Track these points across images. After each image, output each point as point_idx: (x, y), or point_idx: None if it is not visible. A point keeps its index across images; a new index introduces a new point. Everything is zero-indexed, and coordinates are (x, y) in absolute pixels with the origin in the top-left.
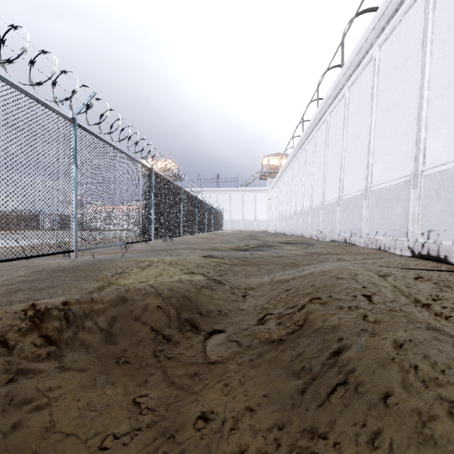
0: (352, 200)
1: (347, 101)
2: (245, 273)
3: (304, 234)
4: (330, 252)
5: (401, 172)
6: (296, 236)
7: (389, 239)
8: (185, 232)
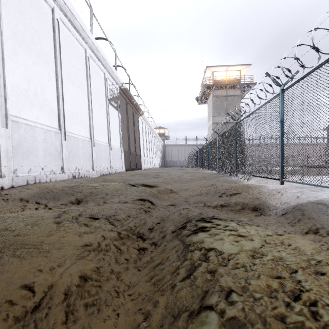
0: None
1: None
2: None
3: None
4: None
5: None
6: None
7: None
8: None
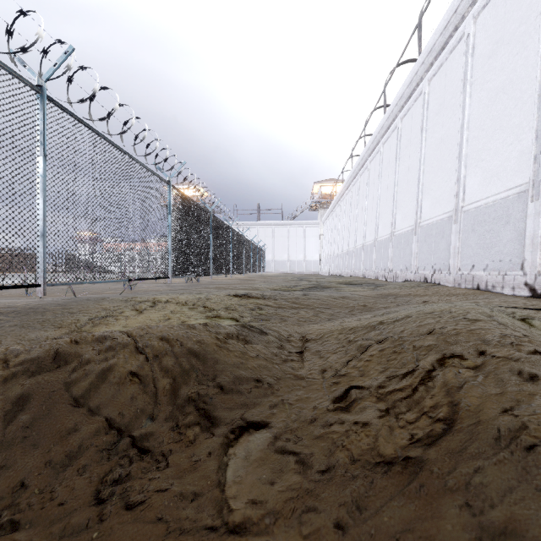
0: (434, 226)
1: (427, 98)
2: (298, 319)
3: (367, 274)
4: (410, 293)
5: (512, 180)
6: (356, 277)
7: (492, 274)
8: (216, 271)
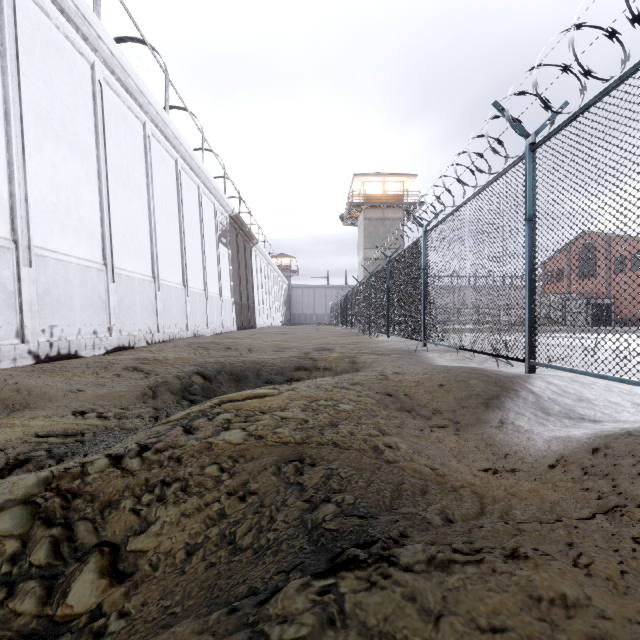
0: None
1: None
2: None
3: None
4: None
5: None
6: None
7: None
8: None
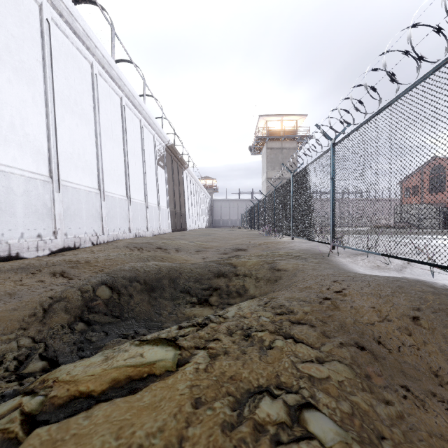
0: None
1: None
2: None
3: None
4: None
5: None
6: None
7: None
8: None
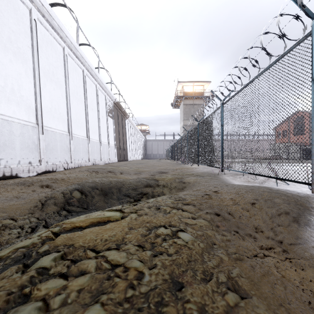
0: None
1: None
2: None
3: None
4: None
5: None
6: None
7: None
8: None
